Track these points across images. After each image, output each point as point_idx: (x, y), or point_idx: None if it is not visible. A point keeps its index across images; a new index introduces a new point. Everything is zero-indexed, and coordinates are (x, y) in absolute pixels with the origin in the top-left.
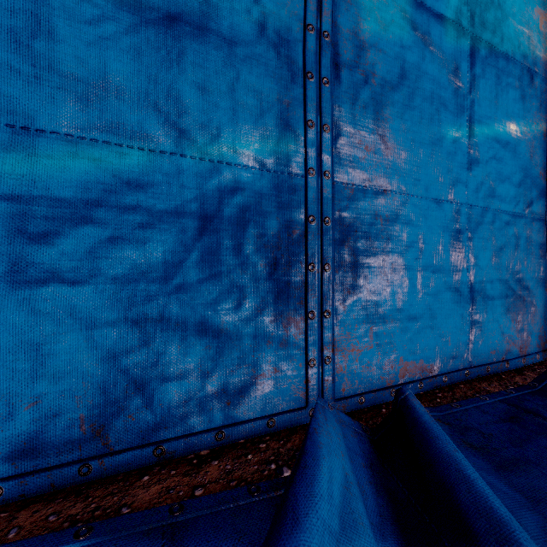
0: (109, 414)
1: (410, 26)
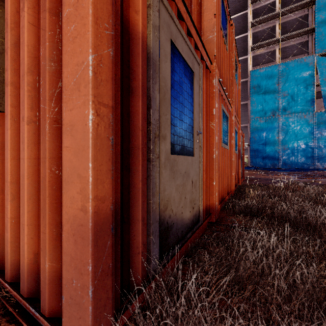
0: (301, 167)
1: (325, 143)
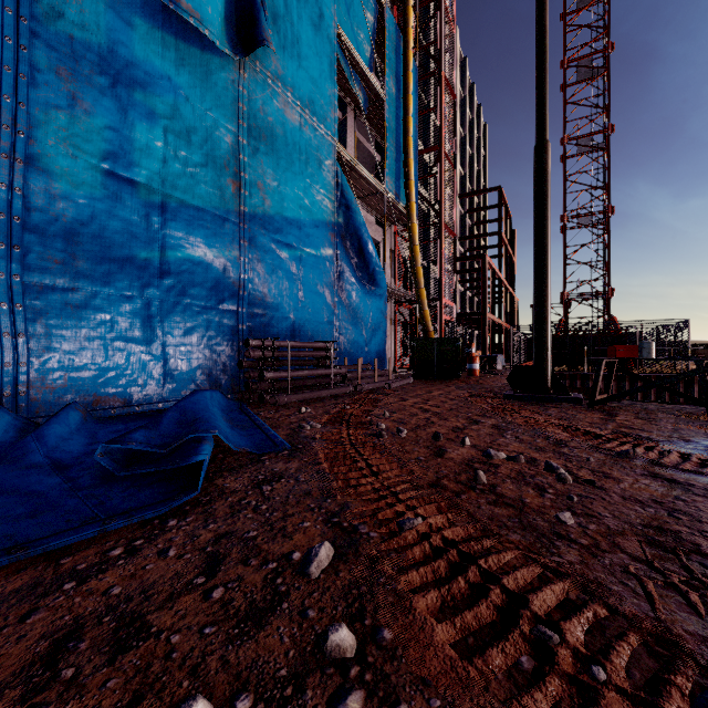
0: None
1: (104, 187)
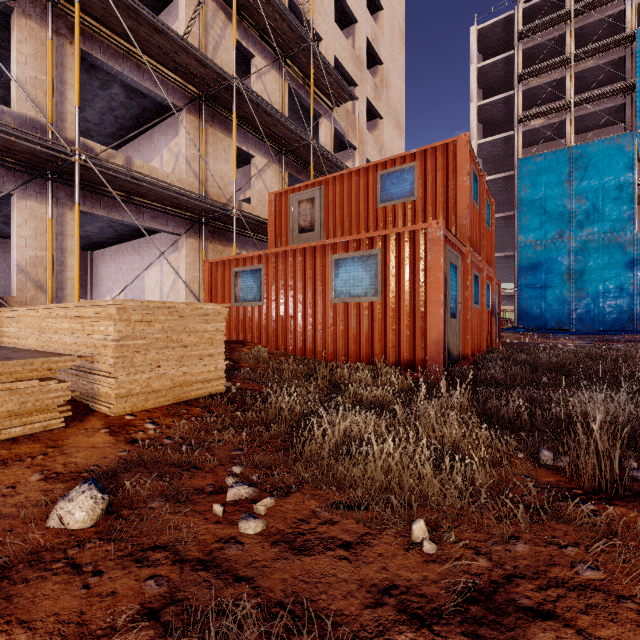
0: (610, 328)
1: None
